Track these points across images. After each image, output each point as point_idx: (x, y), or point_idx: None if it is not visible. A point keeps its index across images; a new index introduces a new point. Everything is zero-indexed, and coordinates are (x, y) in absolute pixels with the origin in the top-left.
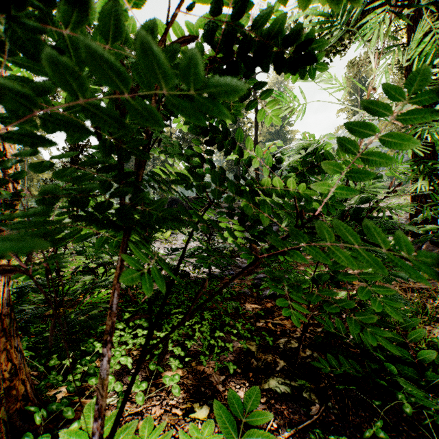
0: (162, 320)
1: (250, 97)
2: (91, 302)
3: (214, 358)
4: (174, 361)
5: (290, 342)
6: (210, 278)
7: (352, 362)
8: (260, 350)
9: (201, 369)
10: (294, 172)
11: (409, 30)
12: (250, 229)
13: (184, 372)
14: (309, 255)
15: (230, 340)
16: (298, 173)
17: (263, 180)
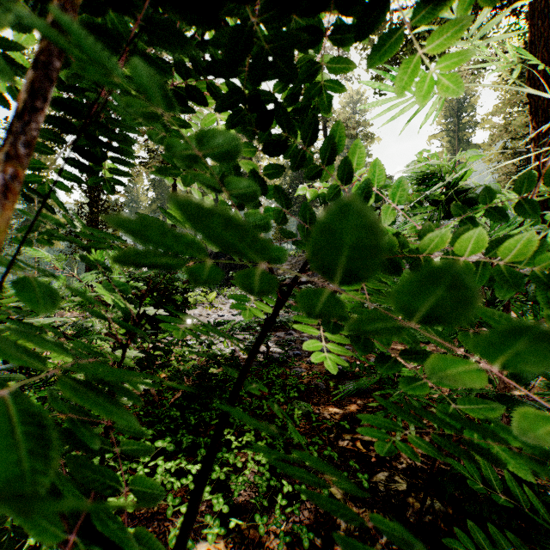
0: (198, 435)
1: (385, 16)
2: None
3: (277, 521)
4: (212, 522)
5: (394, 479)
6: (269, 361)
7: (511, 537)
8: (348, 495)
9: (256, 536)
10: (458, 215)
11: (531, 26)
12: (382, 362)
13: (229, 542)
14: None
15: None
16: (466, 218)
17: (429, 236)
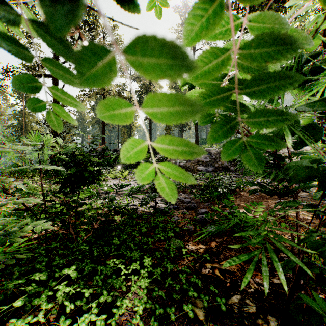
0: (99, 264)
1: None
2: (7, 249)
3: None
4: None
5: (245, 302)
6: (156, 212)
7: None
8: (209, 316)
9: None
10: None
11: None
12: None
13: None
14: (242, 191)
15: (172, 297)
16: None
17: None
